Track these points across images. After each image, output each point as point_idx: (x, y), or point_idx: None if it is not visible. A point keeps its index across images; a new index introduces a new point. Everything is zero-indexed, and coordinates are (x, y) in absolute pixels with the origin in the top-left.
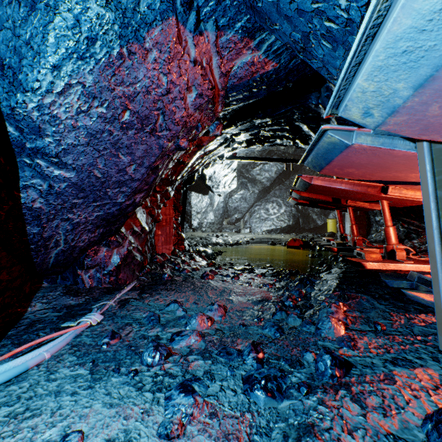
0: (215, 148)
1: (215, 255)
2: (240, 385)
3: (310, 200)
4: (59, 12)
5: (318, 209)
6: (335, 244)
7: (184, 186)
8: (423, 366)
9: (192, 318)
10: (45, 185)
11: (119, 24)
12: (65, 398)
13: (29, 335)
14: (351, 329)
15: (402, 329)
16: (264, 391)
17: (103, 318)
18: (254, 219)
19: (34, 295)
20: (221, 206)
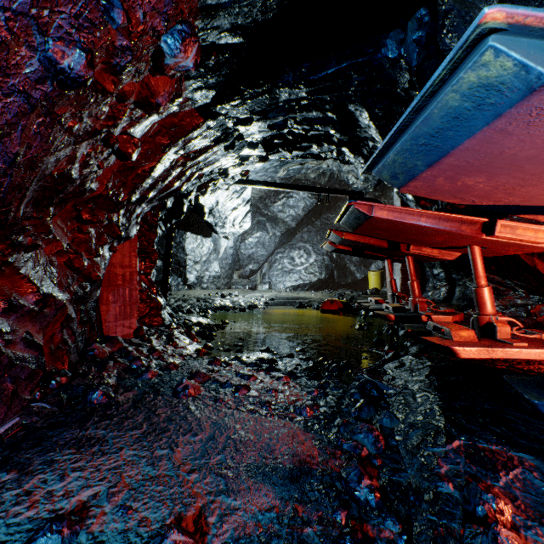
0: (206, 146)
1: (214, 330)
2: None
3: (355, 246)
4: None
5: (357, 258)
6: (391, 308)
7: (168, 220)
8: None
9: None
10: None
11: None
12: None
13: None
14: None
15: None
16: None
17: None
18: (275, 272)
19: None
20: (230, 254)
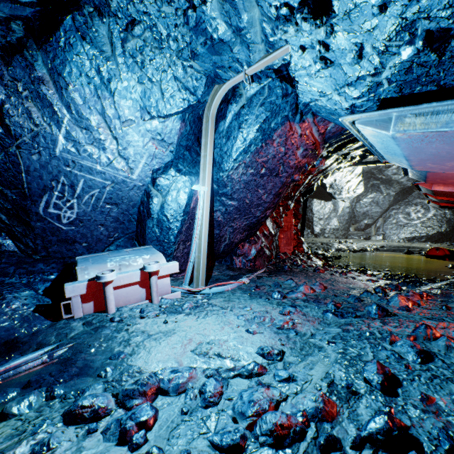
0: (327, 166)
1: (332, 259)
2: (321, 311)
3: None
4: (238, 139)
5: None
6: None
7: (304, 196)
8: (449, 322)
9: (300, 286)
10: (224, 209)
11: (262, 135)
12: (241, 300)
13: (218, 282)
14: (419, 307)
15: None
16: (332, 313)
17: (249, 281)
18: (389, 225)
19: (213, 268)
20: (346, 212)
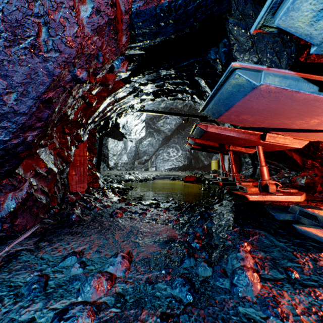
0: (124, 95)
1: (126, 191)
2: None
3: (202, 146)
4: None
5: (205, 153)
6: (221, 179)
7: (100, 132)
8: None
9: (86, 282)
10: None
11: None
12: None
13: None
14: (264, 279)
15: (316, 277)
16: None
17: None
18: (159, 160)
19: None
20: (133, 150)
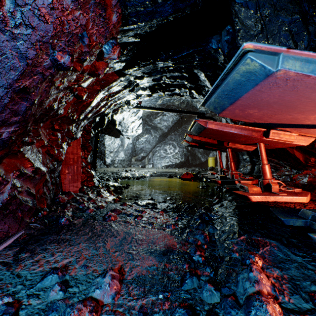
0: (119, 90)
1: (122, 189)
2: None
3: (199, 143)
4: None
5: (202, 150)
6: (219, 177)
7: (96, 128)
8: None
9: None
10: None
11: None
12: None
13: None
14: (287, 310)
15: None
16: None
17: None
18: (156, 157)
19: None
20: (130, 147)
